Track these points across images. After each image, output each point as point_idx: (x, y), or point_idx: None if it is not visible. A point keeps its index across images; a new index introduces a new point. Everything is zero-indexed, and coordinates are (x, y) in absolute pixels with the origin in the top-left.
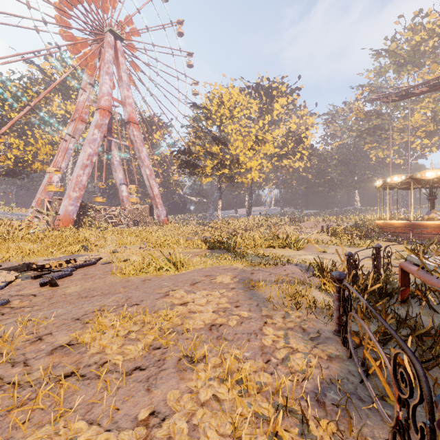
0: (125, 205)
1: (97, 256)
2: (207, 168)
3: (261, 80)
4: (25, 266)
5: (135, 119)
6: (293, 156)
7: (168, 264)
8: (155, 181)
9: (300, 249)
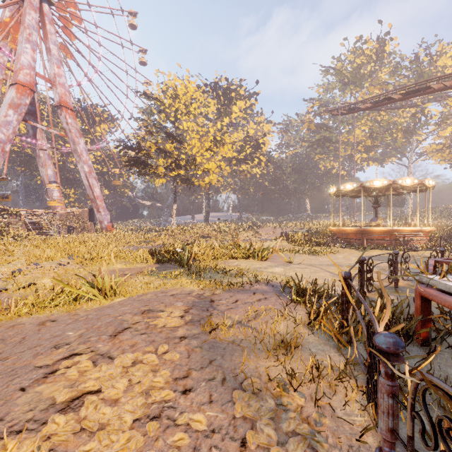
0: (56, 208)
1: None
2: (159, 168)
3: (219, 79)
4: None
5: (69, 104)
6: (251, 161)
7: (91, 291)
8: (96, 180)
9: (264, 259)
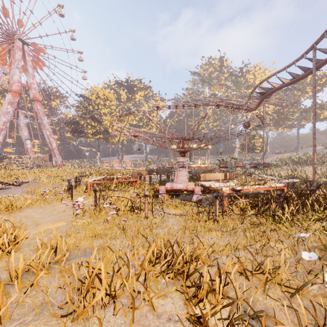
0: (29, 154)
1: (26, 181)
2: (89, 134)
3: (128, 79)
4: (1, 182)
5: (39, 98)
6: (147, 126)
7: (61, 180)
8: (54, 139)
9: None
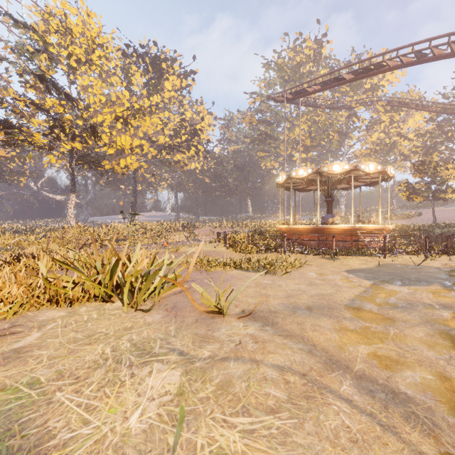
0: None
1: None
2: (35, 134)
3: (147, 44)
4: None
5: None
6: (187, 150)
7: None
8: None
9: (154, 299)
